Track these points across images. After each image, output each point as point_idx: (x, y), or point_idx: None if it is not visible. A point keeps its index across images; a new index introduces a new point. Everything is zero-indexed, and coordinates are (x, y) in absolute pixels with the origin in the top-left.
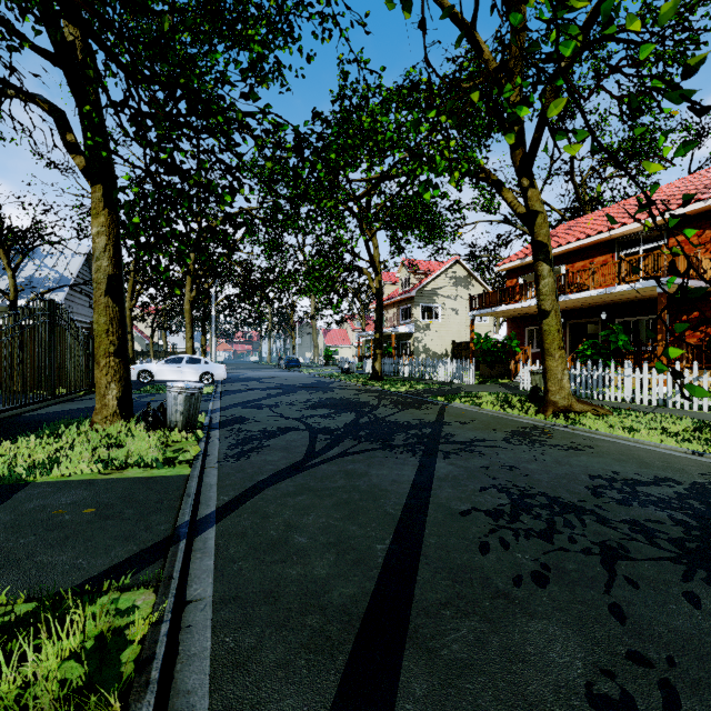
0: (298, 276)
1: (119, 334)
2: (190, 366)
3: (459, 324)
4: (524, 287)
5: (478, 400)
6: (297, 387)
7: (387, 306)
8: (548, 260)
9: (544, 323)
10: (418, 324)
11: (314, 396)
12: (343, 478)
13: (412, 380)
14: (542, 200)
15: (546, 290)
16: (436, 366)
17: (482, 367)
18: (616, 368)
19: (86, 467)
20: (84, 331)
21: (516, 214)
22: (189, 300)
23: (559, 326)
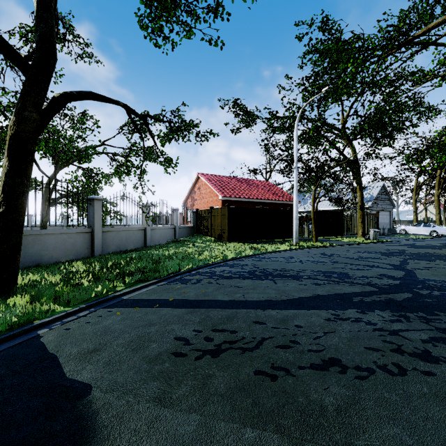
0: None
1: (362, 218)
2: (424, 227)
3: None
4: None
5: None
6: None
7: None
8: None
9: None
10: None
11: None
12: (381, 246)
13: None
14: None
15: None
16: None
17: None
18: None
19: (346, 240)
20: (372, 215)
21: None
22: (436, 194)
23: None
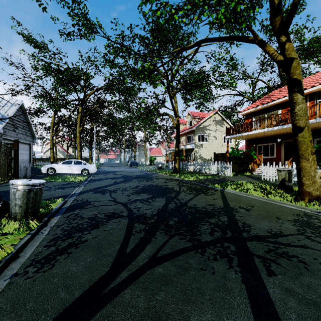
0: (134, 117)
1: None
2: (76, 165)
3: (217, 144)
4: (260, 121)
5: (242, 187)
6: (132, 177)
7: (180, 135)
8: (301, 91)
9: (299, 136)
10: (196, 144)
11: (141, 183)
12: None
13: (195, 173)
14: (261, 80)
15: (300, 112)
16: (208, 165)
17: (233, 166)
18: (320, 167)
19: None
20: (7, 145)
21: (275, 62)
22: (79, 131)
23: (311, 137)
